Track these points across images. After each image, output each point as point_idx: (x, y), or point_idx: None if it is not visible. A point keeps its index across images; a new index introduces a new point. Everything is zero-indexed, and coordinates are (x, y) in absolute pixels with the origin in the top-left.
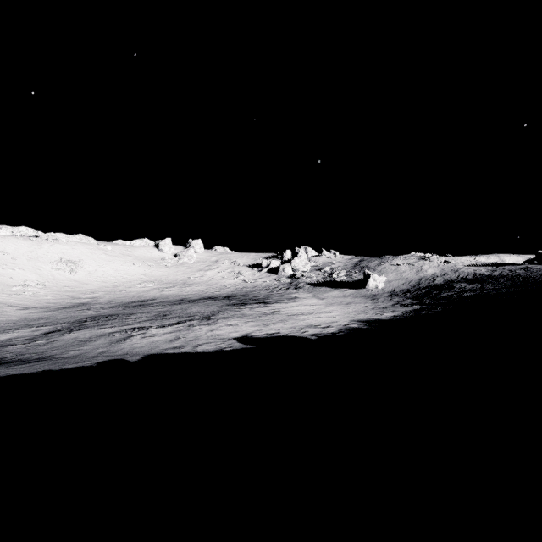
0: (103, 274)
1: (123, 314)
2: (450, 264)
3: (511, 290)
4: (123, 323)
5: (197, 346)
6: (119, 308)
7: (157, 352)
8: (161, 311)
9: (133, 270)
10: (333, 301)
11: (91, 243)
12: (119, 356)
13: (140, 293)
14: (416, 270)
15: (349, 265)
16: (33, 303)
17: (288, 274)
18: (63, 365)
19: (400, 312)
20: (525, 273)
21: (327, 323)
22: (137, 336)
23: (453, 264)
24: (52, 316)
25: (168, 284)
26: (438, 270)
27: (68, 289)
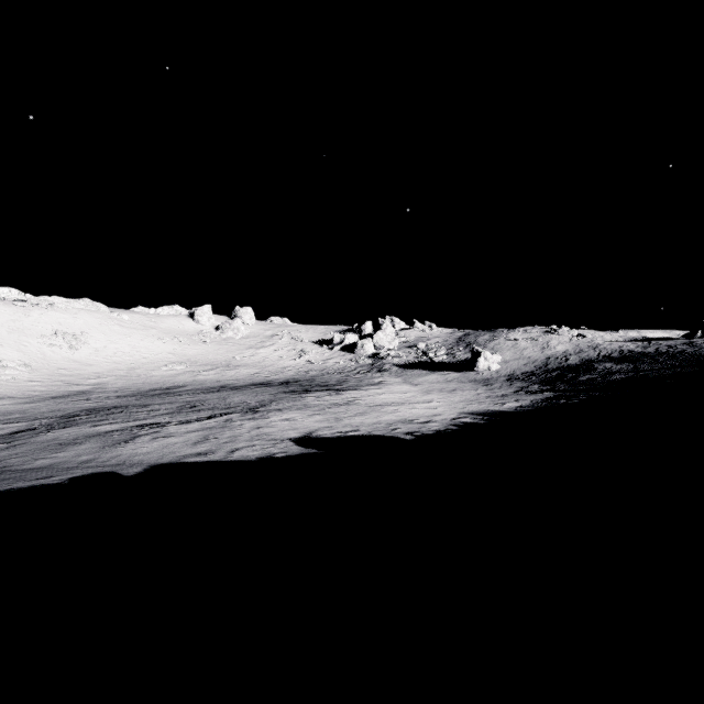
0: (116, 353)
1: (134, 406)
2: (585, 339)
3: (679, 370)
4: (130, 418)
5: (233, 451)
6: (132, 398)
7: (170, 461)
8: (189, 401)
9: (157, 347)
10: (431, 387)
11: (101, 311)
12: (111, 467)
13: (165, 378)
14: (541, 347)
15: (450, 341)
16: (10, 391)
17: (368, 353)
18: (15, 482)
19: (527, 402)
20: (691, 348)
21: (426, 416)
22: (146, 437)
23: (590, 339)
24: (34, 408)
25: (206, 365)
26: (570, 347)
27: (64, 372)
